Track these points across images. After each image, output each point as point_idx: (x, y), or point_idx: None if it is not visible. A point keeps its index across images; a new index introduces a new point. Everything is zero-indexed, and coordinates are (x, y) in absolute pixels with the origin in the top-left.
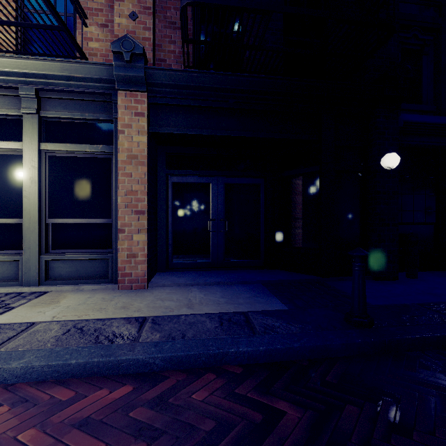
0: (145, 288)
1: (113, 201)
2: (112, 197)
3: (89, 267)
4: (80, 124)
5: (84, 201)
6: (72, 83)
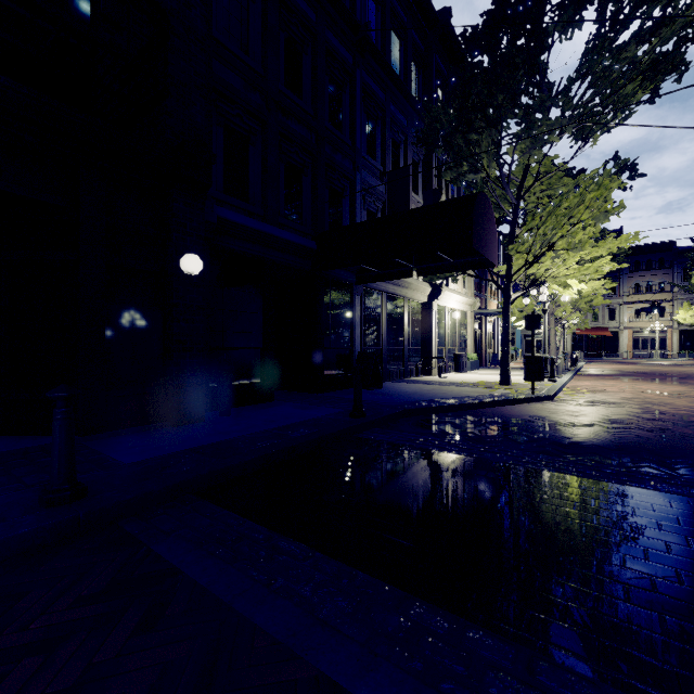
0: None
1: None
2: None
3: None
4: None
5: None
6: None
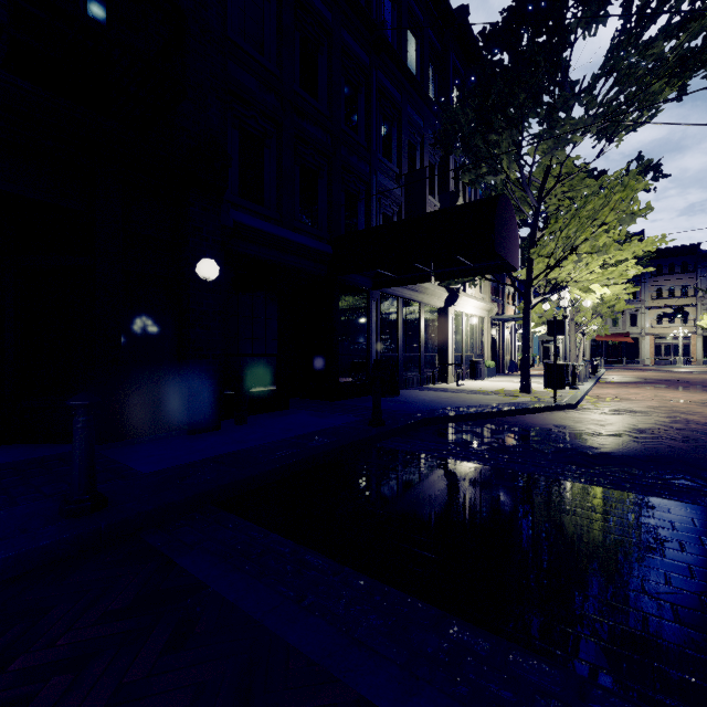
0: None
1: None
2: None
3: None
4: None
5: None
6: None
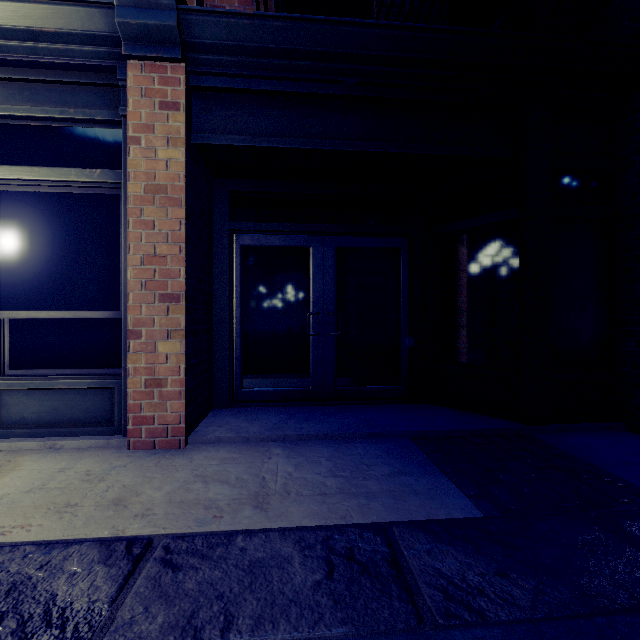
0: (181, 446)
1: (122, 276)
2: (121, 270)
3: (77, 403)
4: (61, 130)
5: (69, 278)
6: (38, 46)
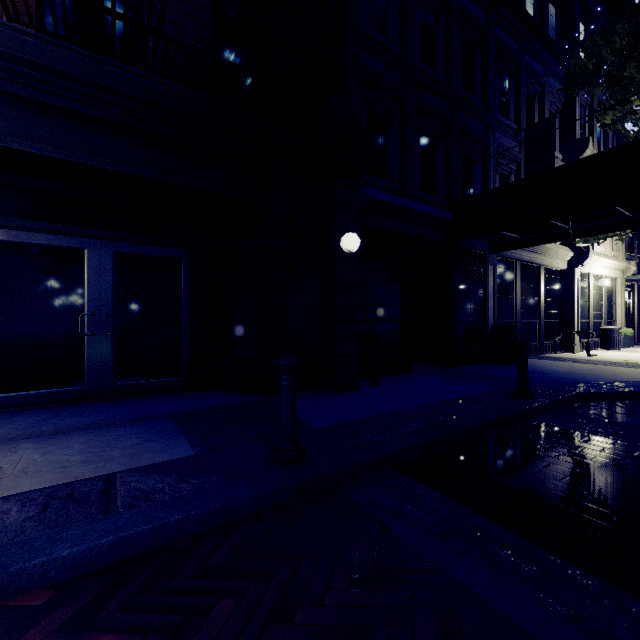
0: None
1: None
2: None
3: None
4: None
5: None
6: None
